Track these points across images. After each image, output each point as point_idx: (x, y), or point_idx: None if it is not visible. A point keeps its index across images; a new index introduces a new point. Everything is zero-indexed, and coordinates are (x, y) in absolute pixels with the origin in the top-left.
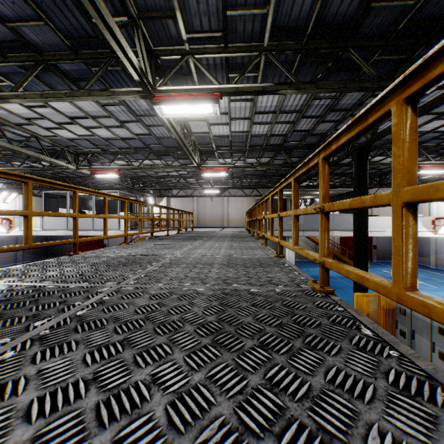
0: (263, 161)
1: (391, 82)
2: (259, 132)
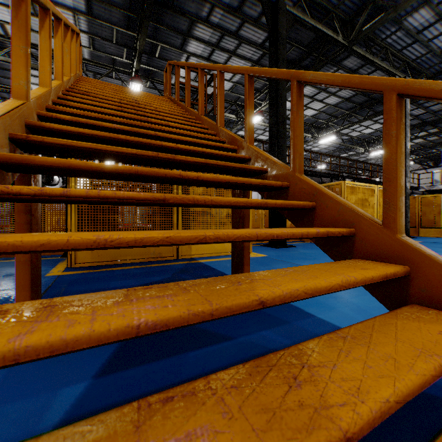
0: (435, 131)
1: None
2: None
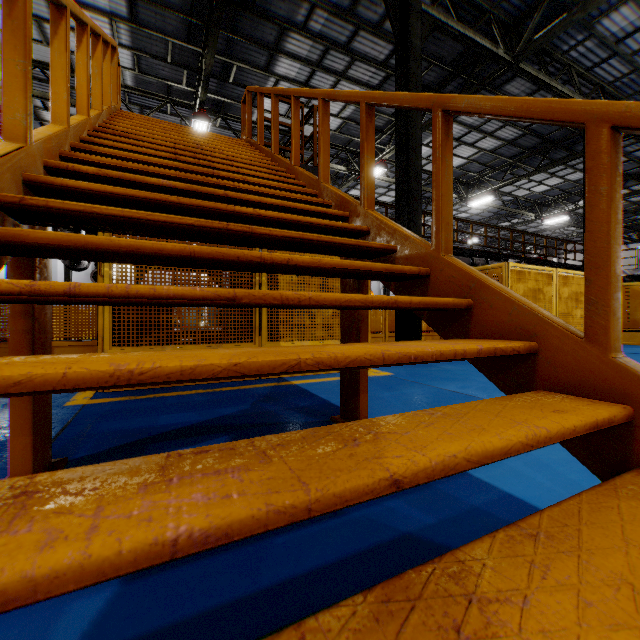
0: None
1: (579, 154)
2: (578, 177)
